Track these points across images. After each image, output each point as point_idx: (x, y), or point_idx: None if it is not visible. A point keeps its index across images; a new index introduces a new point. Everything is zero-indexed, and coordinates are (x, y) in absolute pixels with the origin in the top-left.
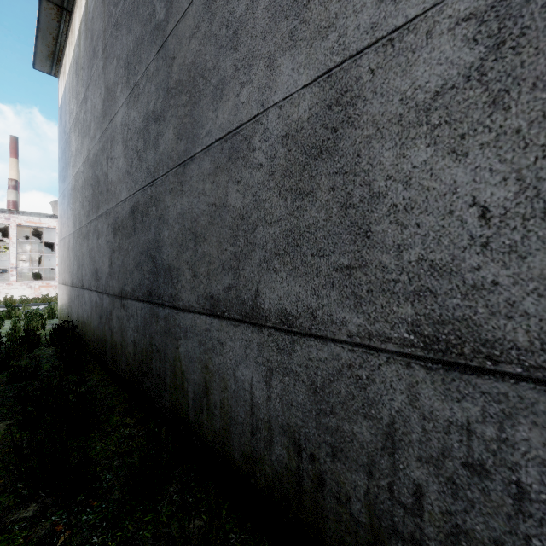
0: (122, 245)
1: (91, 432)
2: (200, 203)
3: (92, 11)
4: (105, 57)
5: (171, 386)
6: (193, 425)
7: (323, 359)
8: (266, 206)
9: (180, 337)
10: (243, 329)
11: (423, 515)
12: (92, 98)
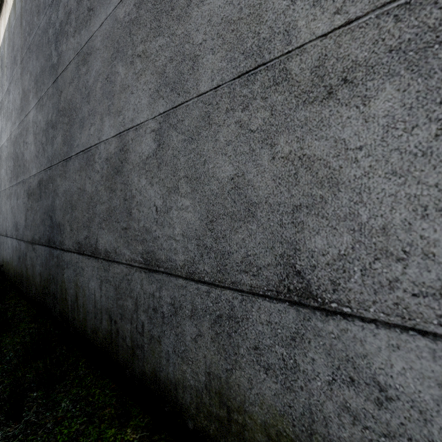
0: (33, 206)
1: (4, 333)
2: (74, 186)
3: (13, 28)
4: (22, 67)
5: (60, 299)
6: (70, 320)
7: (119, 273)
8: (100, 194)
9: (64, 268)
10: (92, 260)
11: (144, 335)
12: (13, 93)
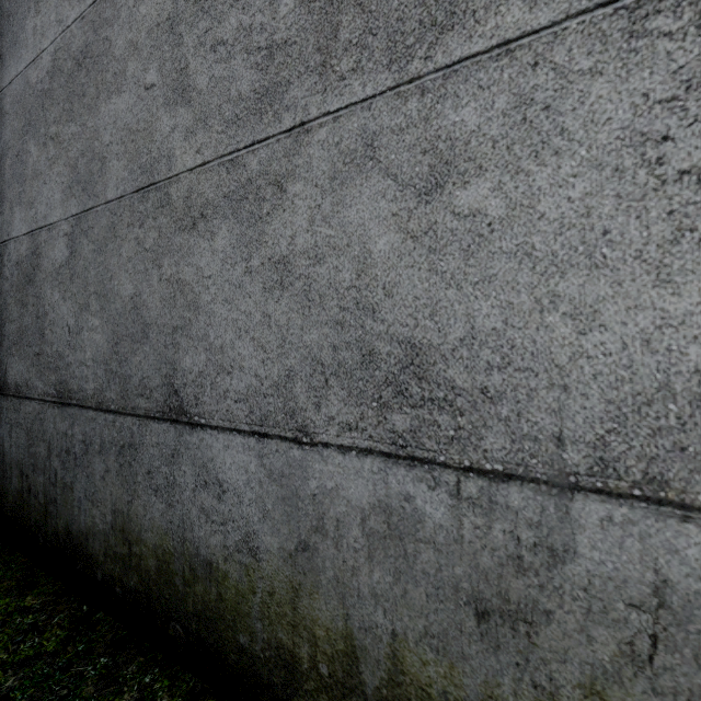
0: None
1: None
2: None
3: None
4: None
5: None
6: None
7: (31, 412)
8: (10, 309)
9: None
10: None
11: (57, 485)
12: None
